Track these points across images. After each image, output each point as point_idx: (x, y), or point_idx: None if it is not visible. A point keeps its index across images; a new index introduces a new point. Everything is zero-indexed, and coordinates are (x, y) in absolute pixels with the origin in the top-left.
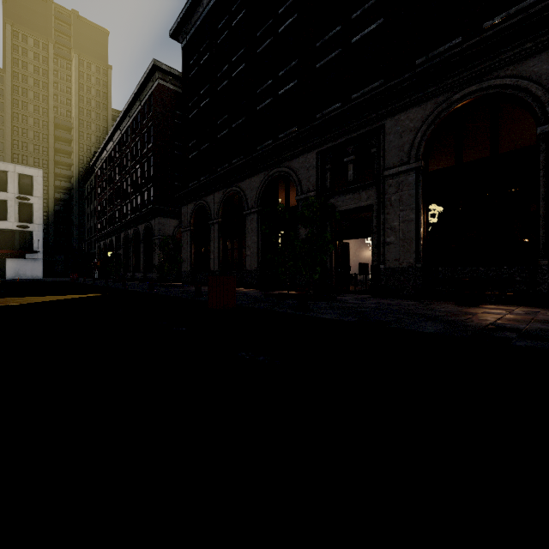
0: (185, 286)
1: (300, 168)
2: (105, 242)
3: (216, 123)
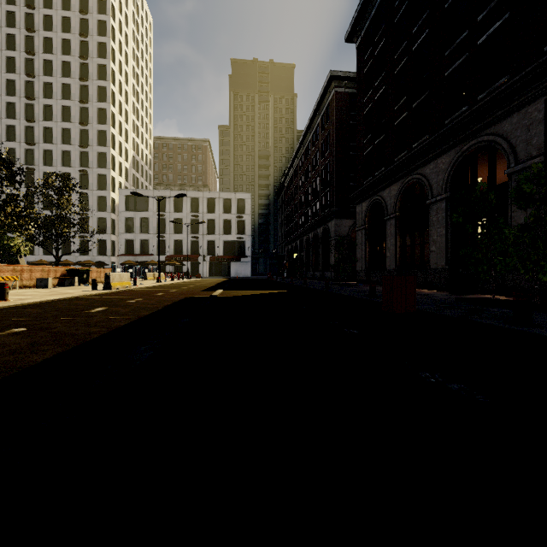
0: (359, 286)
1: (514, 130)
2: (292, 246)
3: (393, 110)
